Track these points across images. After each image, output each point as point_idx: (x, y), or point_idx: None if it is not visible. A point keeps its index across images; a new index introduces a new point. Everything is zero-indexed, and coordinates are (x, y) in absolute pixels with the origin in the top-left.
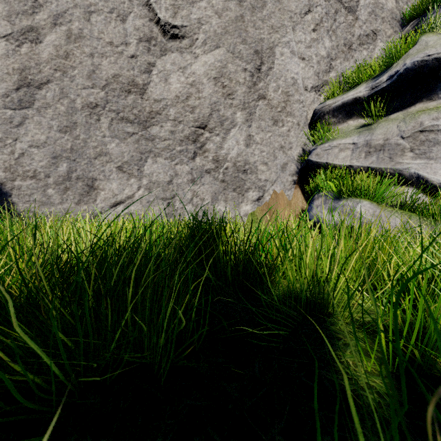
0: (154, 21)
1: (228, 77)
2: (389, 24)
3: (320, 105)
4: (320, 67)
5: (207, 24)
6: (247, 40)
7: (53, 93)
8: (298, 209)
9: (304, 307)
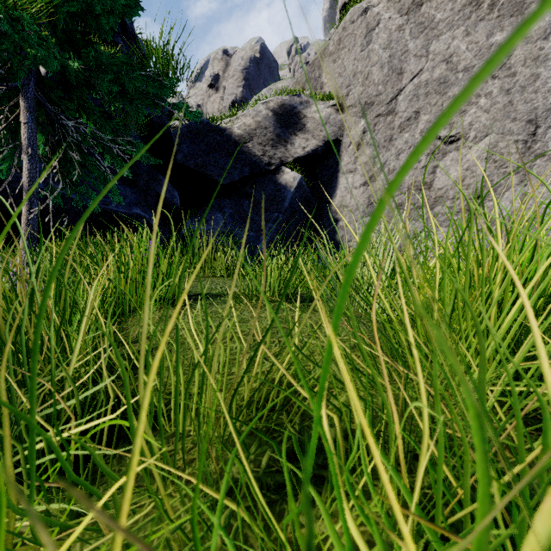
0: (437, 138)
1: (499, 153)
2: None
3: None
4: None
5: (477, 123)
6: (517, 117)
7: None
8: None
9: None
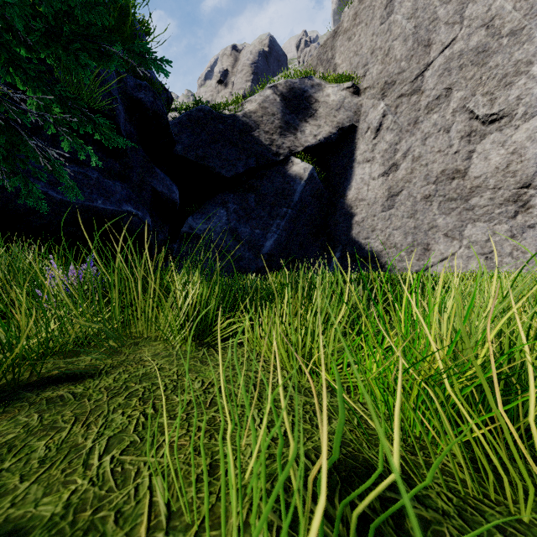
0: (474, 118)
1: None
2: None
3: None
4: None
5: (527, 96)
6: None
7: (404, 196)
8: None
9: None
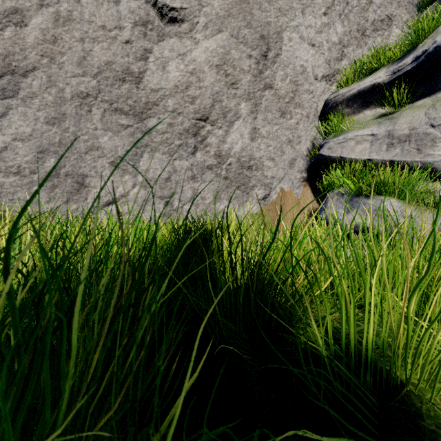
0: (151, 3)
1: (231, 64)
2: (405, 9)
3: (332, 94)
4: (332, 54)
5: (209, 6)
6: (252, 23)
7: (40, 81)
8: (307, 208)
9: (372, 377)
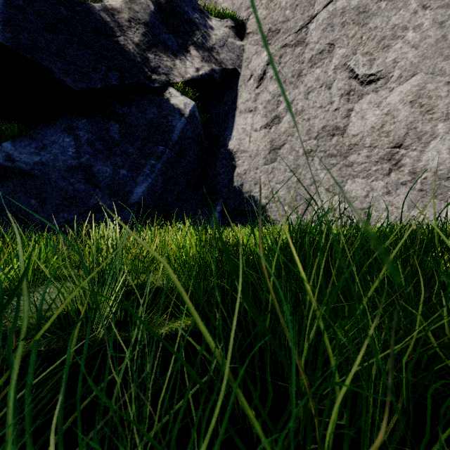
0: (352, 77)
1: (426, 96)
2: None
3: None
4: None
5: (403, 60)
6: None
7: (286, 150)
8: None
9: None
